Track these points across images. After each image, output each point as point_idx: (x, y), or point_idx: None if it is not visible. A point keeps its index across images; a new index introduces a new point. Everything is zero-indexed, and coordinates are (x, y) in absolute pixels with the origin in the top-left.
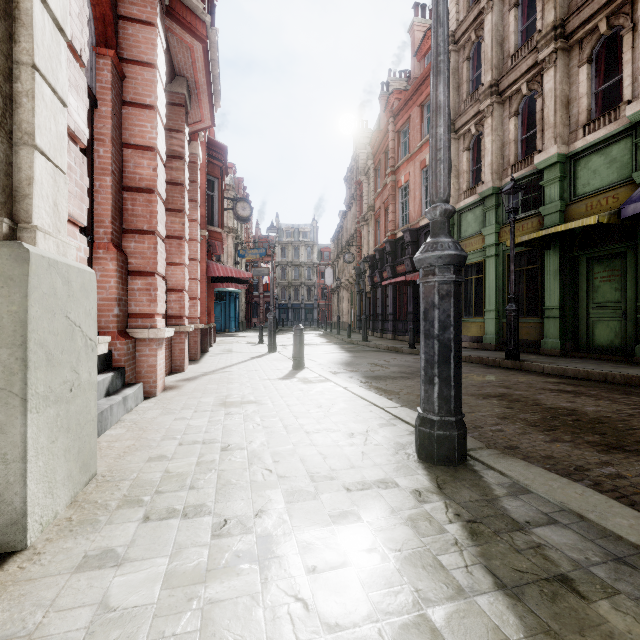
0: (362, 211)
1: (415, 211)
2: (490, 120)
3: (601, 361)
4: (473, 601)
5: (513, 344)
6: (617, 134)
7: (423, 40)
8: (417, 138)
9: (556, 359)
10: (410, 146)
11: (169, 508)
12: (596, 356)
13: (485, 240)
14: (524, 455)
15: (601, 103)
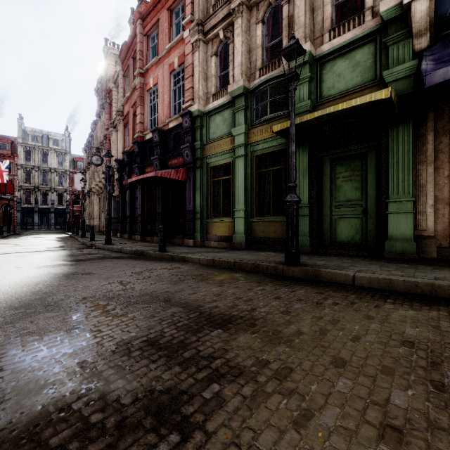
0: (112, 119)
1: (164, 113)
2: (240, 20)
3: (363, 259)
4: None
5: (296, 245)
6: (361, 39)
7: None
8: (166, 41)
9: (324, 259)
10: (159, 49)
11: None
12: (343, 252)
13: (235, 140)
14: None
15: (339, 16)
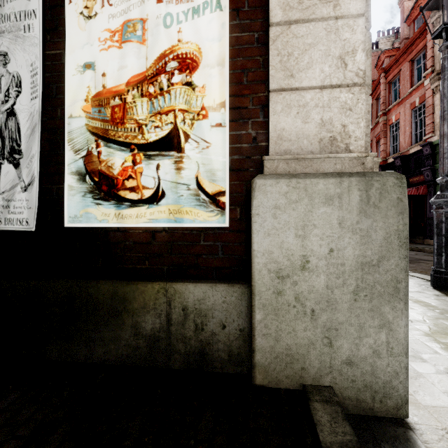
0: None
1: (405, 142)
2: None
3: None
4: None
5: None
6: None
7: (412, 9)
8: (407, 86)
9: None
10: (400, 93)
11: None
12: None
13: None
14: None
15: None
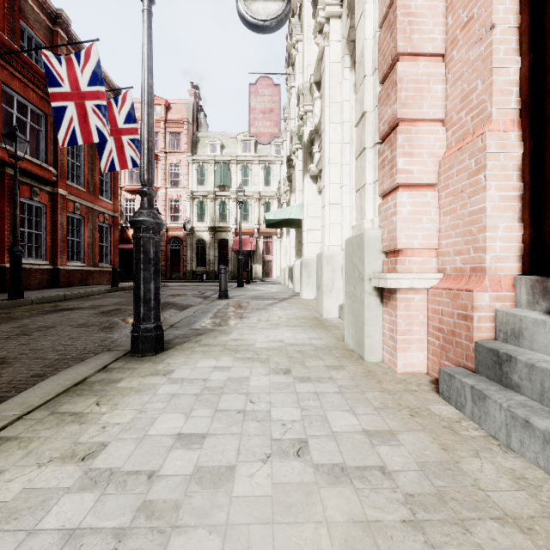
0: None
1: None
2: None
3: None
4: (223, 329)
5: None
6: None
7: None
8: None
9: None
10: None
11: (304, 346)
12: None
13: None
14: (56, 369)
15: None
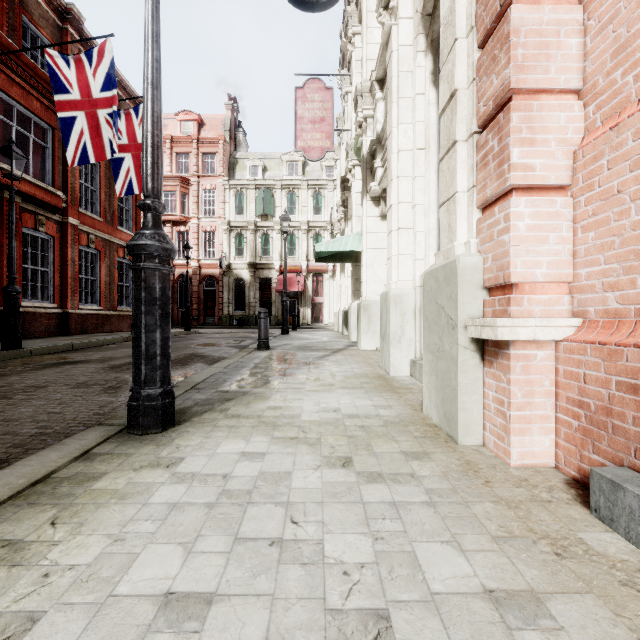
0: None
1: None
2: None
3: None
4: (259, 392)
5: None
6: None
7: None
8: None
9: None
10: None
11: (369, 418)
12: None
13: None
14: (26, 451)
15: None
